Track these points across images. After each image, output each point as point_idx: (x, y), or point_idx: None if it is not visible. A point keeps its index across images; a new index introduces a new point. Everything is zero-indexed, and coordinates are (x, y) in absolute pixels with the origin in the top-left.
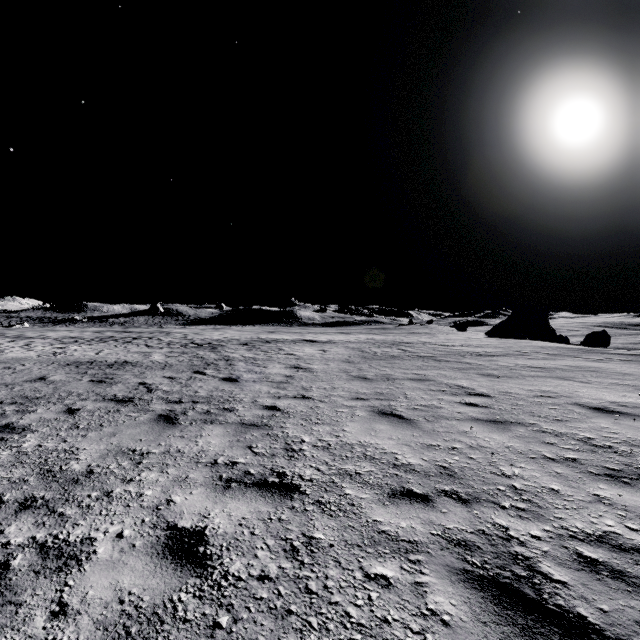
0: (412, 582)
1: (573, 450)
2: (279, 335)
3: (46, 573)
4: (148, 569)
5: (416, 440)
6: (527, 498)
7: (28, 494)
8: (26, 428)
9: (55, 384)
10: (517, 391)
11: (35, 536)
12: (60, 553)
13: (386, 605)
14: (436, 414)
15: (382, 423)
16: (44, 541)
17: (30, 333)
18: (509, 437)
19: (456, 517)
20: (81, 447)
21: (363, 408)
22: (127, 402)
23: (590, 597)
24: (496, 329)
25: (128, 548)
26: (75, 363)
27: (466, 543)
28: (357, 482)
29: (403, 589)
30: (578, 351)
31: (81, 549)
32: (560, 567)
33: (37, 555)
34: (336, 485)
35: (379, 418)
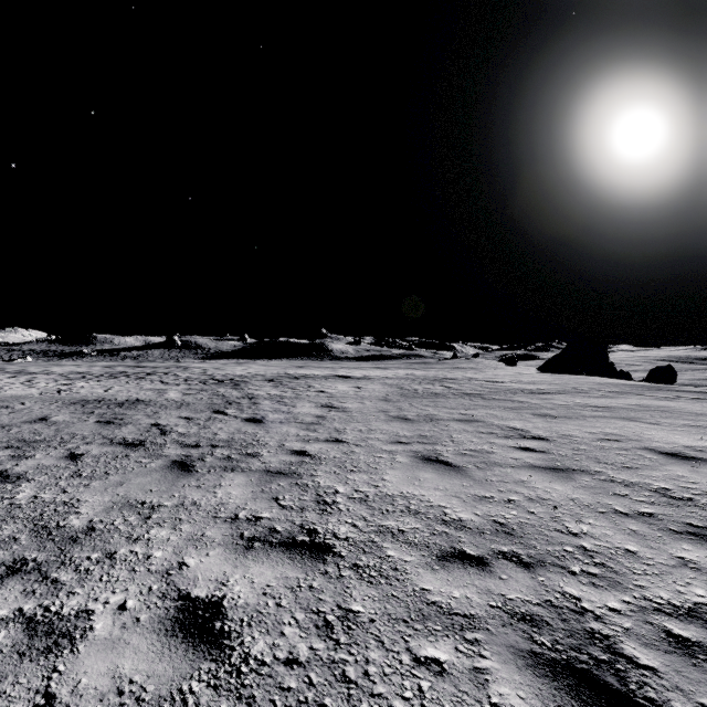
0: (470, 668)
1: (648, 503)
2: (309, 370)
3: (32, 655)
4: (154, 650)
5: (466, 491)
6: (600, 561)
7: (18, 555)
8: (21, 476)
9: (57, 425)
10: (578, 434)
11: (22, 608)
12: (50, 629)
13: (440, 698)
14: (488, 460)
15: (427, 471)
16: (33, 614)
17: (33, 368)
18: (573, 487)
19: (518, 585)
20: (83, 499)
21: (404, 453)
22: (137, 446)
23: (686, 688)
24: (549, 364)
25: (131, 623)
26: (81, 401)
27: (532, 618)
28: (400, 541)
29: (460, 677)
30: (642, 388)
31: (76, 624)
32: (646, 649)
33: (23, 632)
34: (376, 545)
35: (423, 465)
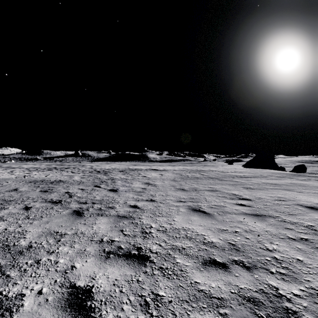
0: None
1: (304, 233)
2: (139, 166)
3: None
4: None
5: (214, 226)
6: (285, 266)
7: None
8: (0, 218)
9: (21, 193)
10: (265, 197)
11: None
12: (0, 306)
13: None
14: (223, 210)
15: (194, 216)
16: None
17: (14, 165)
18: (266, 225)
19: (244, 279)
20: (28, 230)
21: (183, 207)
22: (57, 203)
23: None
24: (248, 163)
25: (43, 302)
26: (34, 181)
27: (254, 300)
28: (183, 254)
29: None
30: (292, 175)
31: (14, 303)
32: None
33: None
34: (171, 256)
35: (193, 213)
